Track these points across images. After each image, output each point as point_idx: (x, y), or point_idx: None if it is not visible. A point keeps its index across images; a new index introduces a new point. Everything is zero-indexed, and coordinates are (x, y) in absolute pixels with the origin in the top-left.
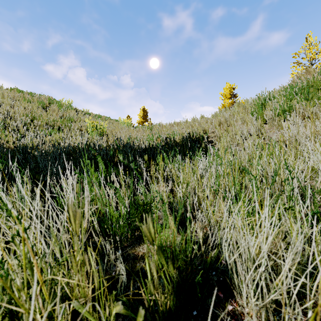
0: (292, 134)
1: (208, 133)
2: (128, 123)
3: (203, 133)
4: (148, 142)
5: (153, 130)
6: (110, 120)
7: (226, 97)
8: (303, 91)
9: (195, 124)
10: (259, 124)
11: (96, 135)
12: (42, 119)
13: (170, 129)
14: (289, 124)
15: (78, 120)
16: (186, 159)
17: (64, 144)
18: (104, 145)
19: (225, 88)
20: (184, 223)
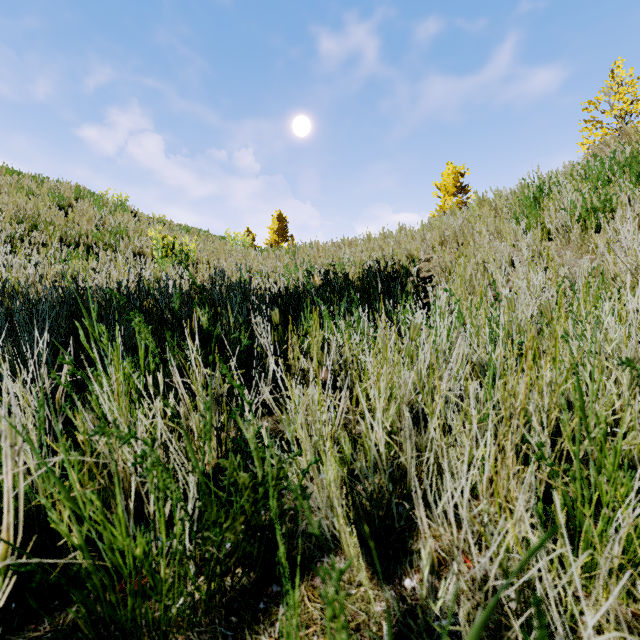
0: (637, 259)
1: (418, 261)
2: (246, 242)
3: (408, 261)
4: (286, 281)
5: (297, 256)
6: (209, 236)
7: (447, 192)
8: (628, 169)
9: (389, 242)
10: (537, 239)
11: (172, 265)
12: (54, 231)
13: (334, 253)
14: (604, 239)
15: (136, 234)
16: (379, 319)
17: (85, 284)
18: (186, 287)
19: (446, 173)
20: (391, 532)
